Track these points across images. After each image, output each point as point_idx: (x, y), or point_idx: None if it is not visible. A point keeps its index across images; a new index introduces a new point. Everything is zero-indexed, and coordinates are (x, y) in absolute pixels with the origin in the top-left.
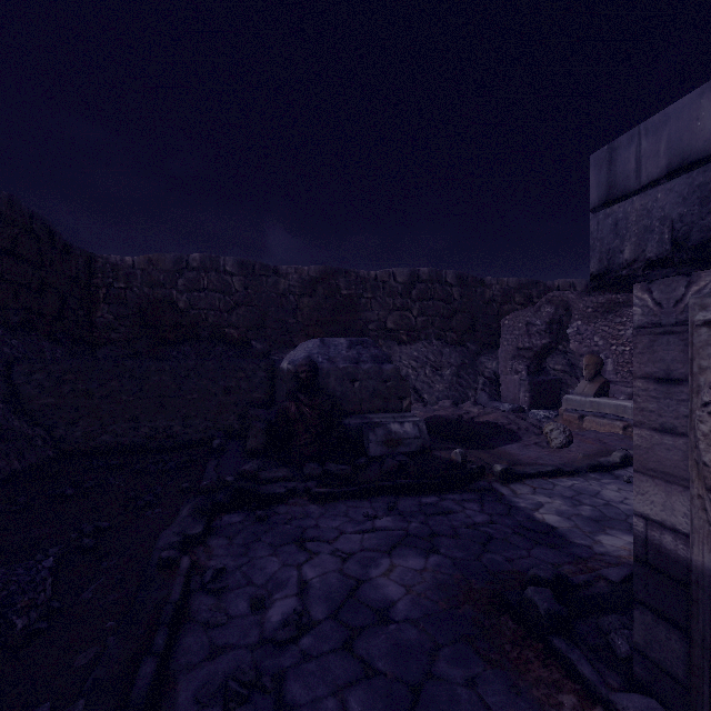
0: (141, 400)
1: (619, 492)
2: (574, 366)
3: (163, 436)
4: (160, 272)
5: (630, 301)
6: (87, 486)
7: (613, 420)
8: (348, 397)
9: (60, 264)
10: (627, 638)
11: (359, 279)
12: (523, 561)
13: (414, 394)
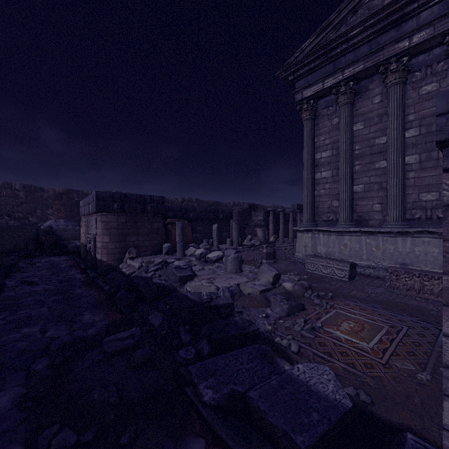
0: None
1: None
2: None
3: None
4: None
5: None
6: None
7: None
8: (63, 236)
9: None
10: None
11: (84, 194)
12: None
13: None
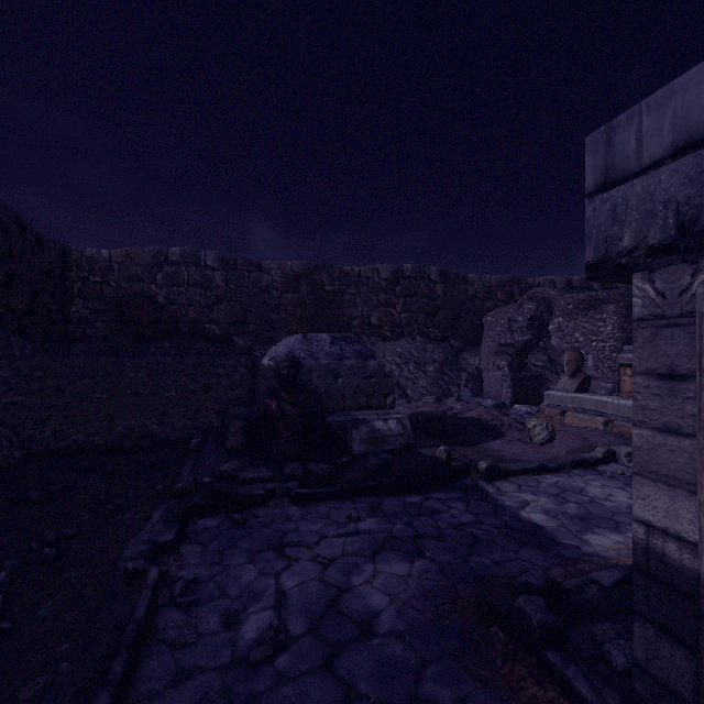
0: (115, 398)
1: (603, 489)
2: (555, 362)
3: (139, 435)
4: (138, 266)
5: (610, 298)
6: (54, 489)
7: (594, 415)
8: (331, 393)
9: (31, 257)
10: (623, 649)
11: (343, 275)
12: (511, 564)
13: (398, 391)
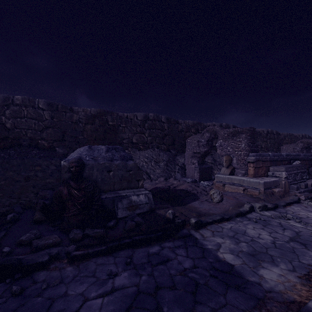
0: None
1: (255, 230)
2: (215, 160)
3: None
4: None
5: (243, 131)
6: None
7: (238, 186)
8: (105, 181)
9: None
10: None
11: (118, 117)
12: (224, 311)
13: (146, 175)
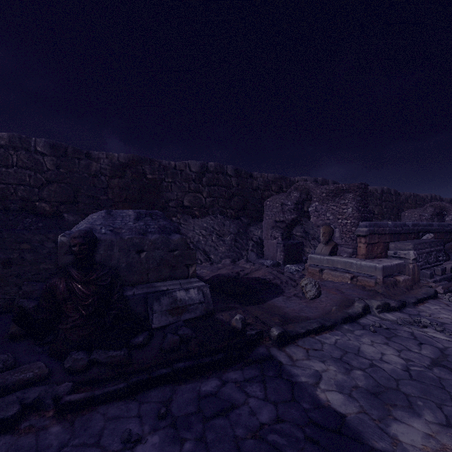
0: None
1: (374, 346)
2: (307, 233)
3: None
4: None
5: (350, 189)
6: None
7: (343, 273)
8: (133, 267)
9: None
10: None
11: (161, 167)
12: None
13: (204, 255)
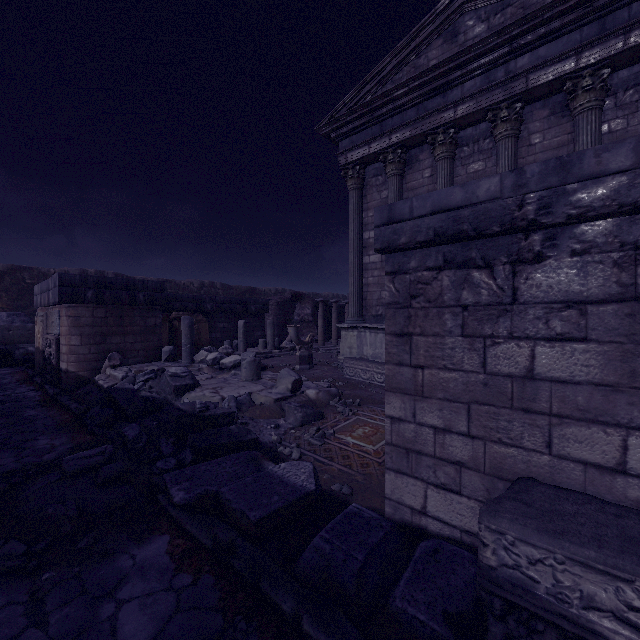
0: None
1: None
2: None
3: None
4: None
5: None
6: None
7: None
8: (6, 337)
9: None
10: None
11: (41, 274)
12: None
13: None
